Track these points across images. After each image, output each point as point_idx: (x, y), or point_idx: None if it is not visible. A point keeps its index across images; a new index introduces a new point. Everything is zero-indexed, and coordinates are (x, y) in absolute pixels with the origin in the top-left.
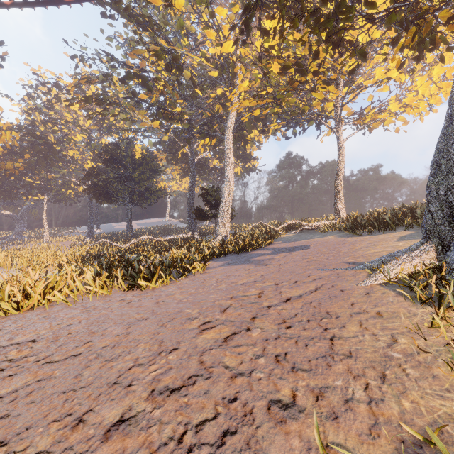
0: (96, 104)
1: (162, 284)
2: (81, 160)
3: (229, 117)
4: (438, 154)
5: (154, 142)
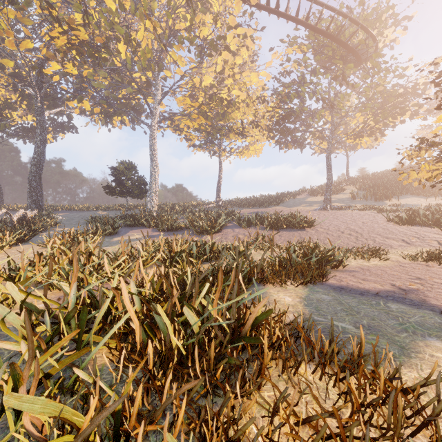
0: None
1: None
2: None
3: (157, 109)
4: (328, 187)
5: None
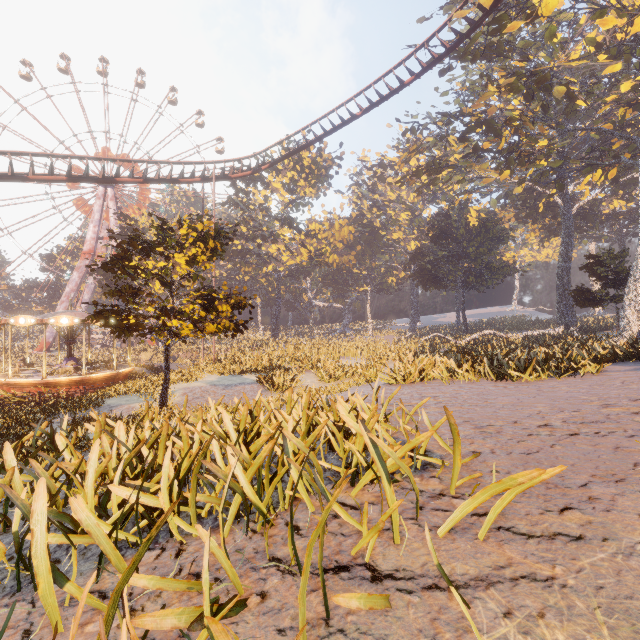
0: (428, 175)
1: (537, 379)
2: (404, 242)
3: None
4: None
5: (496, 198)
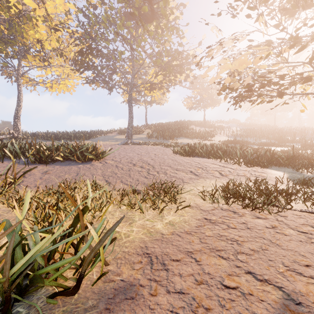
0: None
1: None
2: None
3: None
4: (129, 125)
5: None
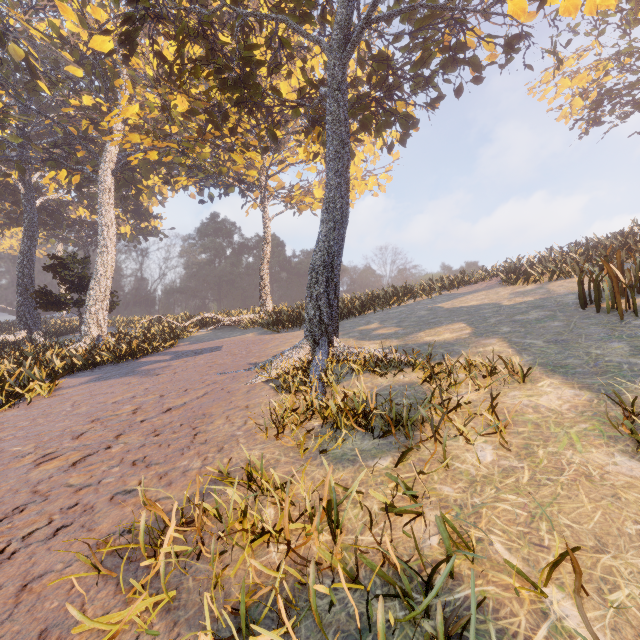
0: None
1: None
2: None
3: (107, 148)
4: (313, 262)
5: None
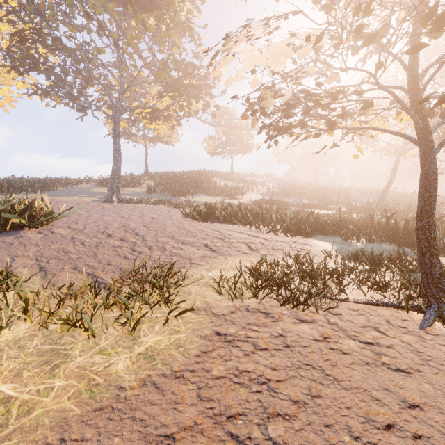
0: None
1: None
2: None
3: None
4: (115, 171)
5: None
